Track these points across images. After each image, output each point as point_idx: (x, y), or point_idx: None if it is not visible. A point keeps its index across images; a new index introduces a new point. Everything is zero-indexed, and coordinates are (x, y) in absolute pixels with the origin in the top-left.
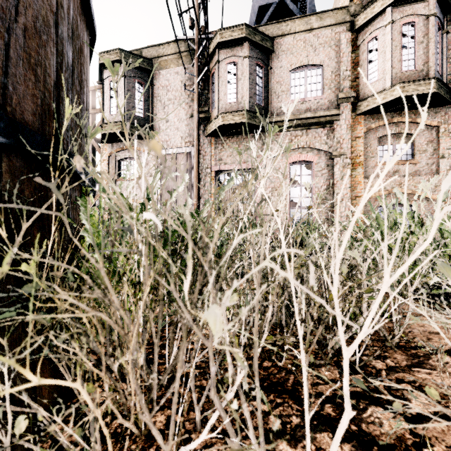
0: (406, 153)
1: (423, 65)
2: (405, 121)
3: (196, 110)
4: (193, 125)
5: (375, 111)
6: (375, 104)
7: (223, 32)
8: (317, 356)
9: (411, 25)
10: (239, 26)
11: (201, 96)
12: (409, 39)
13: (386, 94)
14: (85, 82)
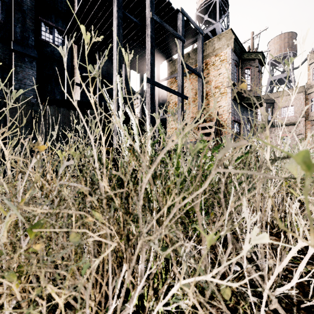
0: None
1: None
2: None
3: None
4: None
5: None
6: (312, 119)
7: None
8: None
9: None
10: None
11: None
12: None
13: None
14: None
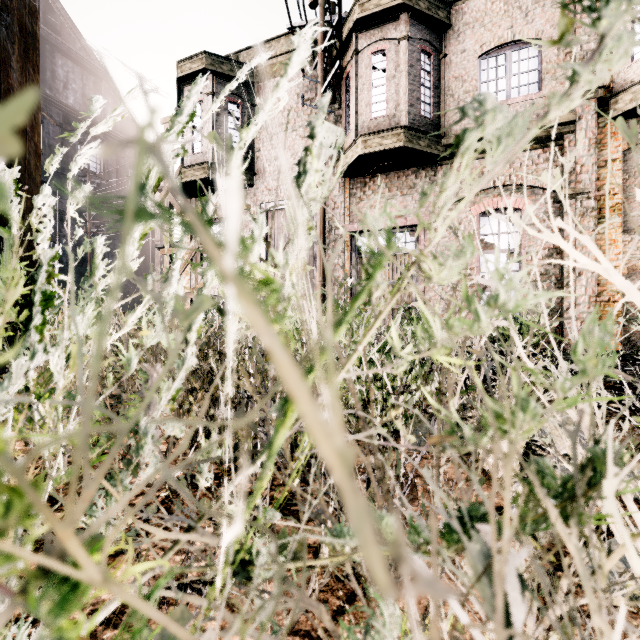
0: None
1: None
2: None
3: None
4: None
5: None
6: None
7: (364, 2)
8: None
9: None
10: None
11: (328, 115)
12: None
13: None
14: None
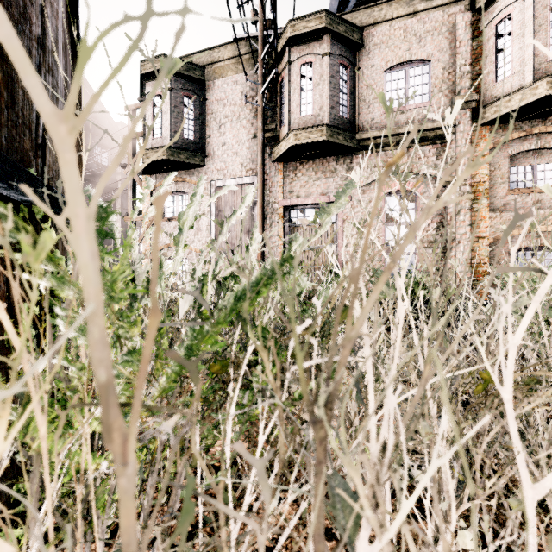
0: None
1: None
2: (551, 131)
3: (260, 128)
4: (256, 148)
5: (507, 119)
6: (507, 109)
7: (295, 24)
8: None
9: None
10: (316, 14)
11: (266, 110)
12: None
13: (525, 94)
14: None
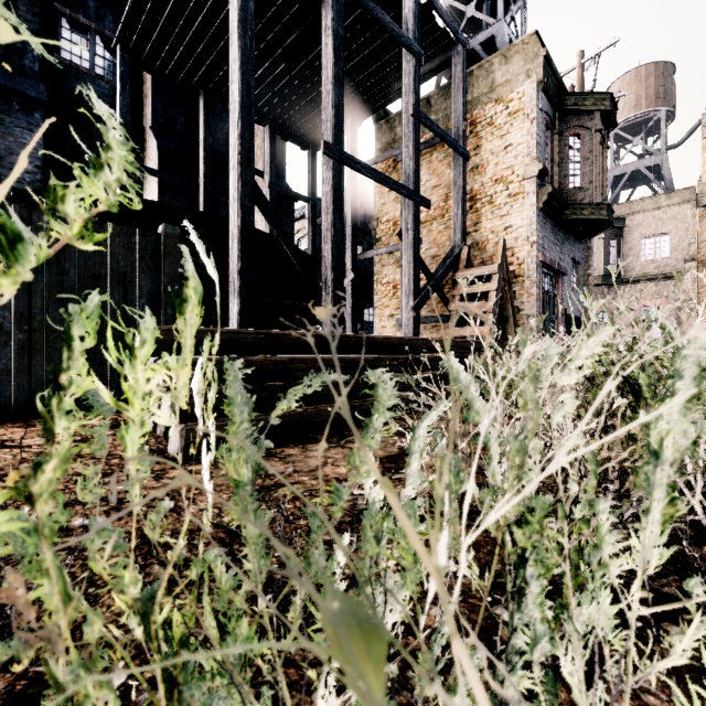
0: None
1: None
2: None
3: None
4: None
5: None
6: None
7: None
8: None
9: None
10: None
11: None
12: None
13: None
14: None
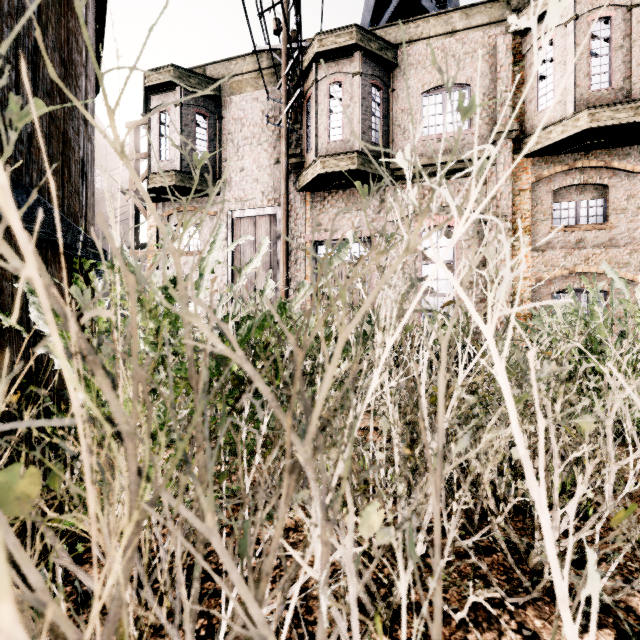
0: (596, 213)
1: (622, 82)
2: (594, 166)
3: (283, 152)
4: (279, 175)
5: (550, 151)
6: (549, 141)
7: (322, 38)
8: (510, 576)
9: (604, 21)
10: (346, 28)
11: (290, 133)
12: (601, 43)
13: (566, 126)
14: (82, 69)
